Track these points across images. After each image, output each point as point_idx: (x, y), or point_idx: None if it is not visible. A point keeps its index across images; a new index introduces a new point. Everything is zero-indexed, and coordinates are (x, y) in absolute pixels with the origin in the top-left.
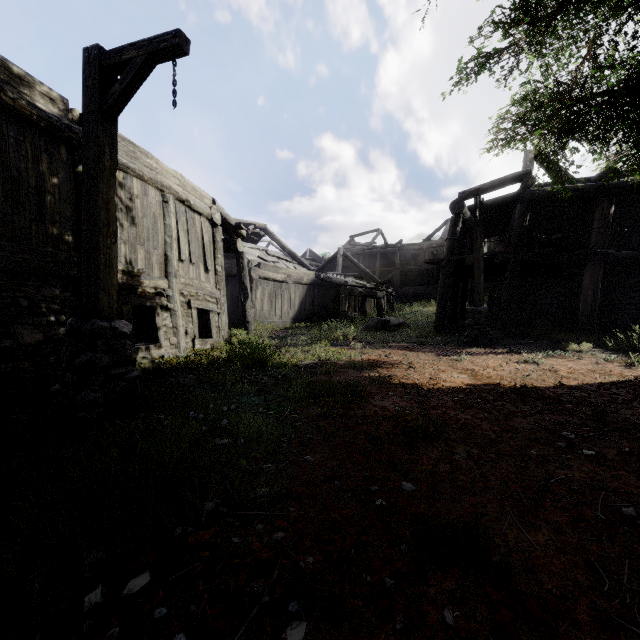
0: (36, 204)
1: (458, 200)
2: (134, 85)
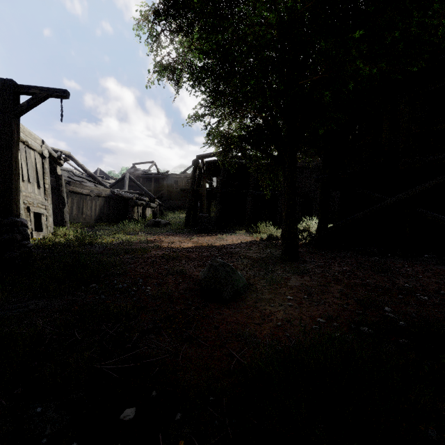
0: None
1: (196, 159)
2: (35, 104)
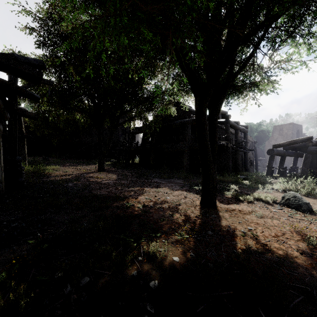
0: None
1: None
2: None
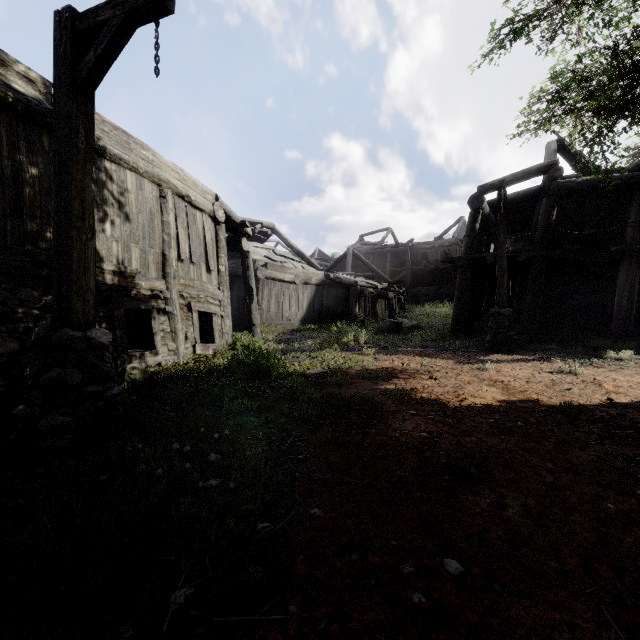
0: (12, 197)
1: (477, 194)
2: (111, 52)
